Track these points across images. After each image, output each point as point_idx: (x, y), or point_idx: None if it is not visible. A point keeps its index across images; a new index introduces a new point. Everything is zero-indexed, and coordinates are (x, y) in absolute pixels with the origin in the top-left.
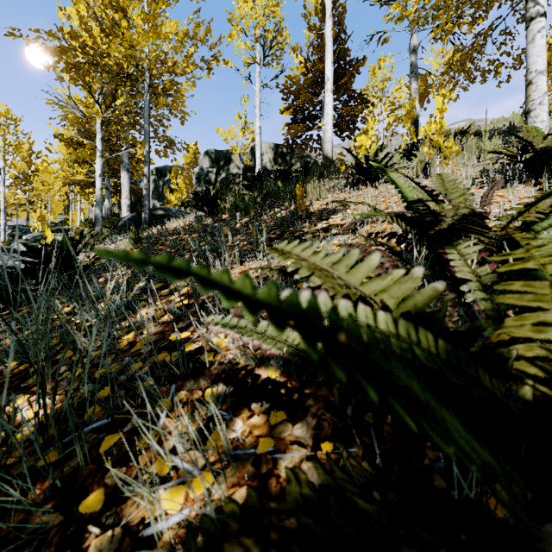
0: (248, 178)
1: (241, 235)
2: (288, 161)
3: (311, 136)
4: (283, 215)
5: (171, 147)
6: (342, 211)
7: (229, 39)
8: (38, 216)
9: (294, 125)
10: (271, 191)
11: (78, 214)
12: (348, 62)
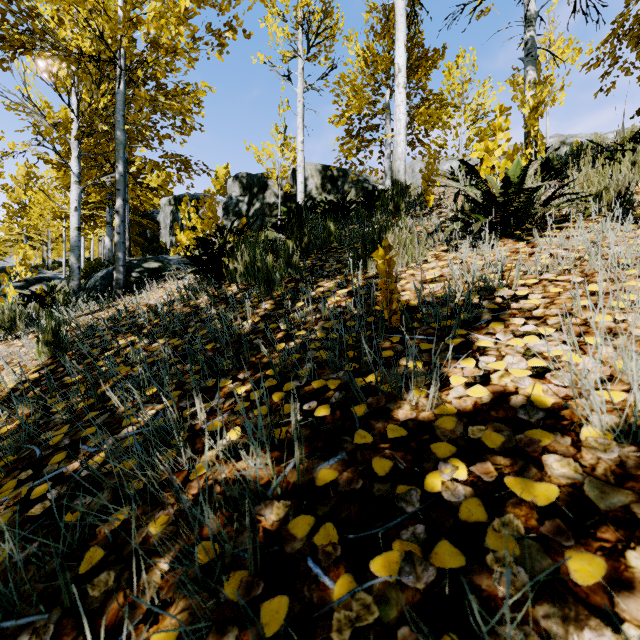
0: (289, 208)
1: (240, 376)
2: (340, 187)
3: (371, 154)
4: (341, 304)
5: (186, 170)
6: (498, 318)
7: (262, 24)
8: (41, 253)
9: (349, 139)
10: (317, 239)
11: (82, 253)
12: (423, 52)
